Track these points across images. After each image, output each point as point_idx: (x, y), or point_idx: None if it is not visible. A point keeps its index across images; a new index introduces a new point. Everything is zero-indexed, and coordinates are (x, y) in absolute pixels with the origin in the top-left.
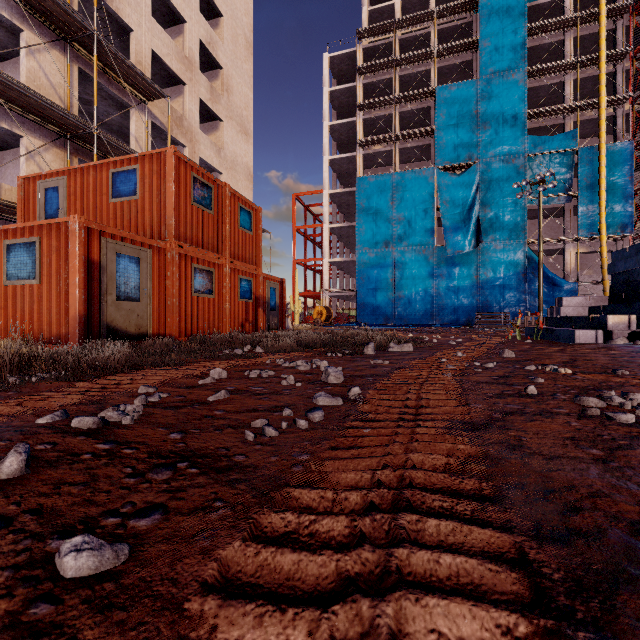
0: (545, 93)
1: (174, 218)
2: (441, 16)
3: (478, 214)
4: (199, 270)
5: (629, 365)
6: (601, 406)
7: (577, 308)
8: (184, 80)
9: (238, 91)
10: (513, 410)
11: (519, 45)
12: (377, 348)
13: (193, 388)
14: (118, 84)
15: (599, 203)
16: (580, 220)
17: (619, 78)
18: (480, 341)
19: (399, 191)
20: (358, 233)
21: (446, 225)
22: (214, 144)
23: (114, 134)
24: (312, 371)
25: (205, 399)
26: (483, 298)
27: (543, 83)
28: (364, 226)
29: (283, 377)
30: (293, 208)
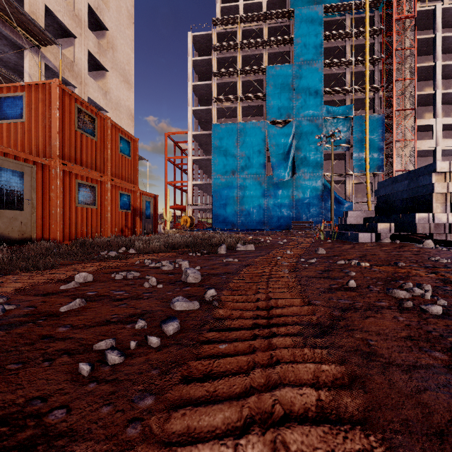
0: (334, 79)
1: (59, 140)
2: (270, 18)
3: (293, 155)
4: (83, 185)
5: (401, 258)
6: (408, 297)
7: (357, 218)
8: (75, 34)
9: (121, 50)
10: (347, 306)
11: (319, 45)
12: (228, 248)
13: (51, 295)
14: (12, 27)
15: (365, 152)
16: (354, 162)
17: (376, 74)
18: (299, 241)
19: (242, 136)
20: (213, 164)
21: (273, 161)
22: (101, 88)
23: (10, 70)
24: (174, 271)
25: (57, 310)
26: (297, 211)
27: (333, 72)
28: (217, 159)
29: (147, 278)
30: (165, 143)
